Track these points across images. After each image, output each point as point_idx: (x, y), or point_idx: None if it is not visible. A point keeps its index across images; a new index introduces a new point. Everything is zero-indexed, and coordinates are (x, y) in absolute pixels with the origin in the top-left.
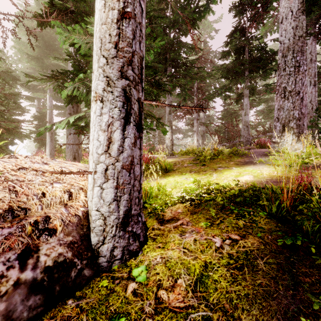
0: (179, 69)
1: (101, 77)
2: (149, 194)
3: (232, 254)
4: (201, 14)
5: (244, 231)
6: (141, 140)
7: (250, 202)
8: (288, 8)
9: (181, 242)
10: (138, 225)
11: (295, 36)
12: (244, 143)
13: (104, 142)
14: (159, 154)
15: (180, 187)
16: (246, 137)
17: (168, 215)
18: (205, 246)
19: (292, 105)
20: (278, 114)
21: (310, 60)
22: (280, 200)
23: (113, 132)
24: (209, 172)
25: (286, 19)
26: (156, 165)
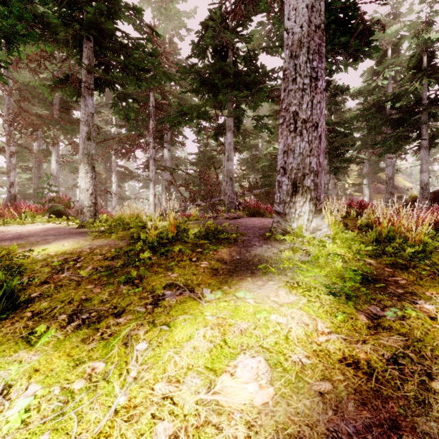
0: (113, 54)
1: None
2: None
3: None
4: None
5: None
6: None
7: None
8: None
9: None
10: None
11: (311, 24)
12: (227, 205)
13: None
14: None
15: None
16: (230, 196)
17: None
18: None
19: (308, 146)
20: (285, 161)
21: None
22: None
23: None
24: (130, 328)
25: None
26: None
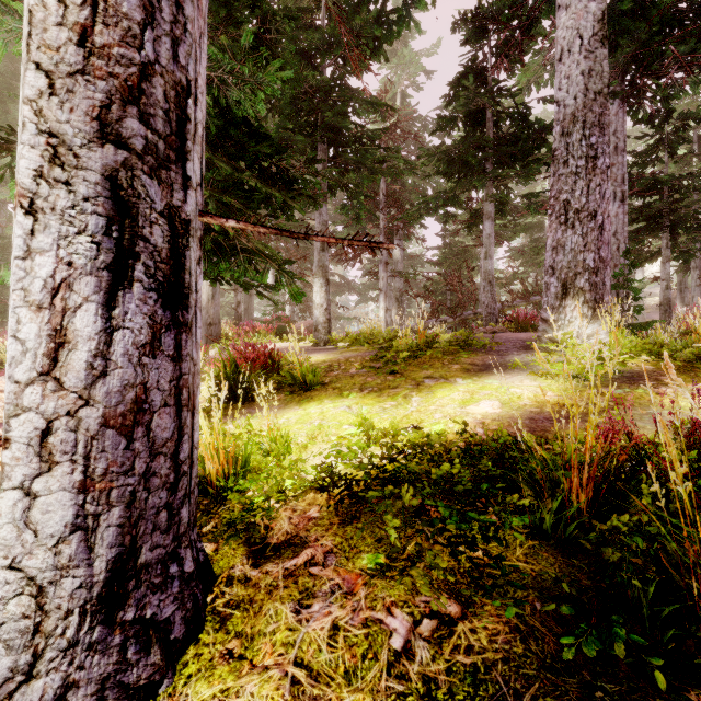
0: (345, 150)
1: (27, 135)
2: (244, 462)
3: (437, 677)
4: (392, 30)
5: (473, 584)
6: (180, 332)
7: (488, 495)
8: (574, 29)
9: (294, 639)
10: (167, 593)
11: (588, 92)
12: (484, 318)
13: (39, 344)
14: (289, 347)
15: (332, 433)
16: (488, 305)
17: (280, 529)
18: (361, 653)
19: (581, 241)
20: (554, 259)
21: (615, 149)
22: (563, 489)
23: (70, 312)
24: (404, 392)
25: (569, 54)
26: (282, 373)
